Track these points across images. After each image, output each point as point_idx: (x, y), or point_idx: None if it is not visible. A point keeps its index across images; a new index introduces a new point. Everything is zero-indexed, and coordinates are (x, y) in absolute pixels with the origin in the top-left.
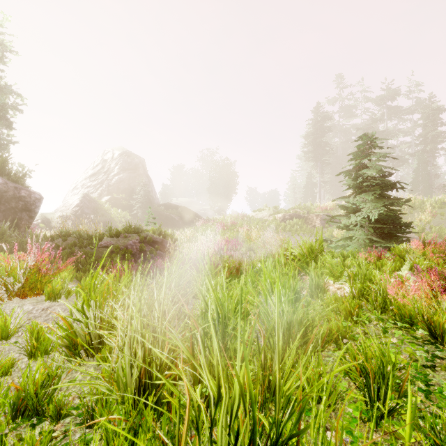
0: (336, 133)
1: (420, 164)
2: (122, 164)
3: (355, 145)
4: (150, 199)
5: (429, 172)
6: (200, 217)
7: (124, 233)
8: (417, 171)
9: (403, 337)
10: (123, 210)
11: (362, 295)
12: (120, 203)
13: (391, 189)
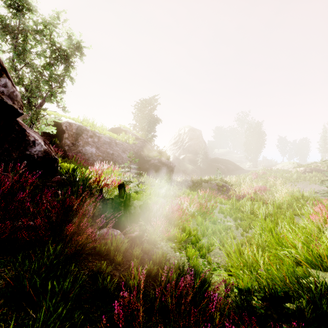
0: None
1: None
2: (190, 136)
3: None
4: (206, 156)
5: None
6: (238, 166)
7: (209, 181)
8: None
9: None
10: (192, 162)
11: None
12: (190, 159)
13: None
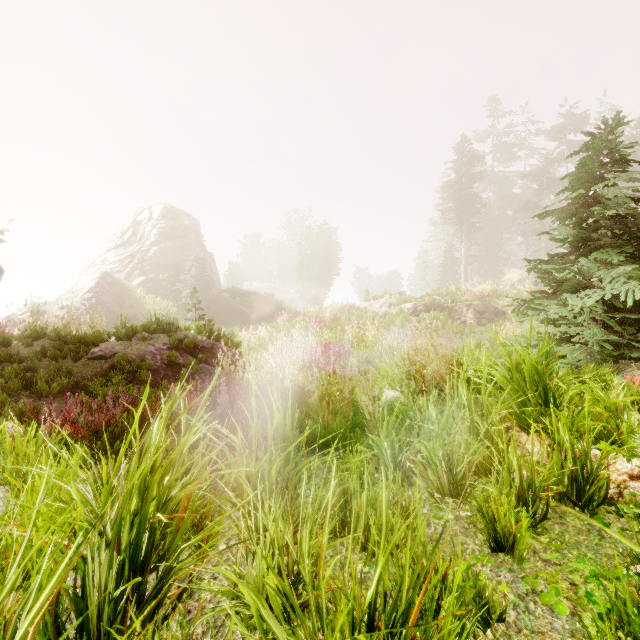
0: (489, 185)
1: None
2: (164, 228)
3: (518, 202)
4: (208, 282)
5: None
6: (284, 309)
7: (142, 333)
8: None
9: None
10: (165, 298)
11: None
12: (160, 288)
13: None
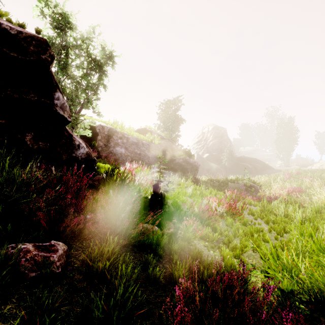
0: None
1: None
2: (214, 134)
3: None
4: (232, 154)
5: None
6: (267, 165)
7: (236, 181)
8: None
9: None
10: (216, 161)
11: None
12: (214, 158)
13: None
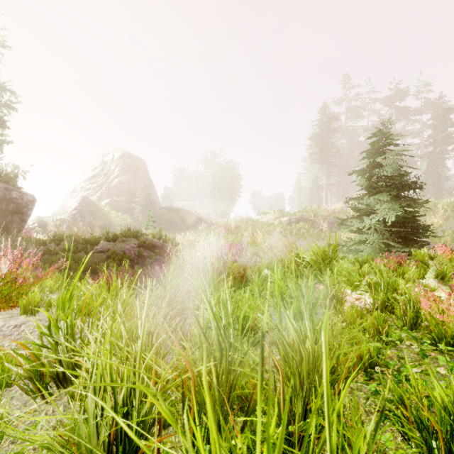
0: (343, 135)
1: (430, 165)
2: (122, 166)
3: (362, 147)
4: (152, 202)
5: (439, 174)
6: (203, 220)
7: (121, 237)
8: (426, 173)
9: (451, 365)
10: (123, 213)
11: (386, 307)
12: (120, 206)
13: (409, 189)
